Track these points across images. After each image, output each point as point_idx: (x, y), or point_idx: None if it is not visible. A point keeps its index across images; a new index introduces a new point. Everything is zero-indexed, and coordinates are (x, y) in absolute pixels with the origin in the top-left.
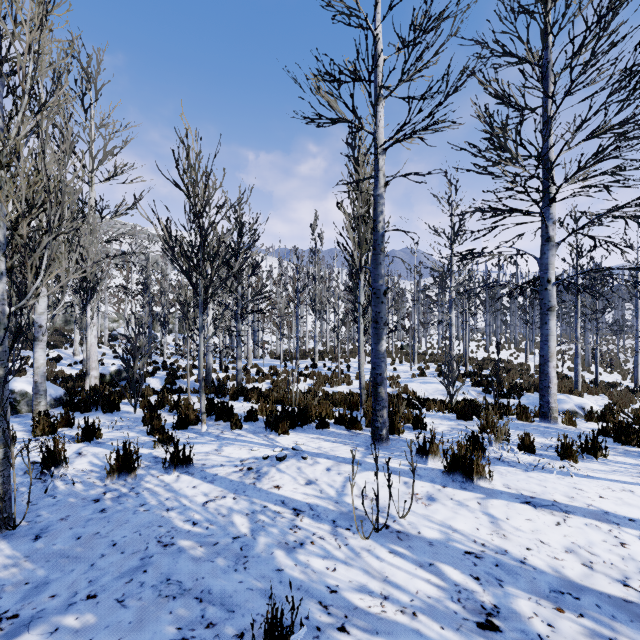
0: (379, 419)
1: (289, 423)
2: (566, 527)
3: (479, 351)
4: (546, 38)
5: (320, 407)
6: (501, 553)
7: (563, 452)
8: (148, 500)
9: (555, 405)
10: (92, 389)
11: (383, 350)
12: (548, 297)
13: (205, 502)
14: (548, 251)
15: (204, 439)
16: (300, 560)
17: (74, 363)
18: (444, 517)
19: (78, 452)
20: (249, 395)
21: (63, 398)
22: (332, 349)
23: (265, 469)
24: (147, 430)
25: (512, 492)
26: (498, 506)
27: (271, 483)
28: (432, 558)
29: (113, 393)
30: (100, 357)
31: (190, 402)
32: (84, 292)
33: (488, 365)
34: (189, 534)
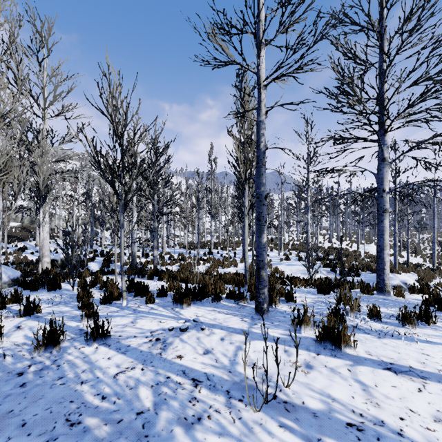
0: (261, 296)
1: (191, 298)
2: (427, 394)
3: (325, 242)
4: (382, 10)
5: (215, 285)
6: (379, 424)
7: (404, 320)
8: (66, 373)
9: (388, 282)
10: (44, 271)
11: (264, 242)
12: (383, 202)
13: (116, 374)
14: (383, 168)
15: (123, 312)
16: (197, 439)
17: (35, 252)
18: (322, 385)
19: (17, 326)
20: (162, 275)
21: (19, 279)
22: (223, 241)
23: (170, 339)
24: (78, 305)
25: (374, 359)
26: (365, 373)
27: (175, 353)
28: (319, 432)
29: (58, 275)
30: (55, 247)
31: (115, 282)
32: (37, 199)
33: (332, 252)
34: (97, 410)
